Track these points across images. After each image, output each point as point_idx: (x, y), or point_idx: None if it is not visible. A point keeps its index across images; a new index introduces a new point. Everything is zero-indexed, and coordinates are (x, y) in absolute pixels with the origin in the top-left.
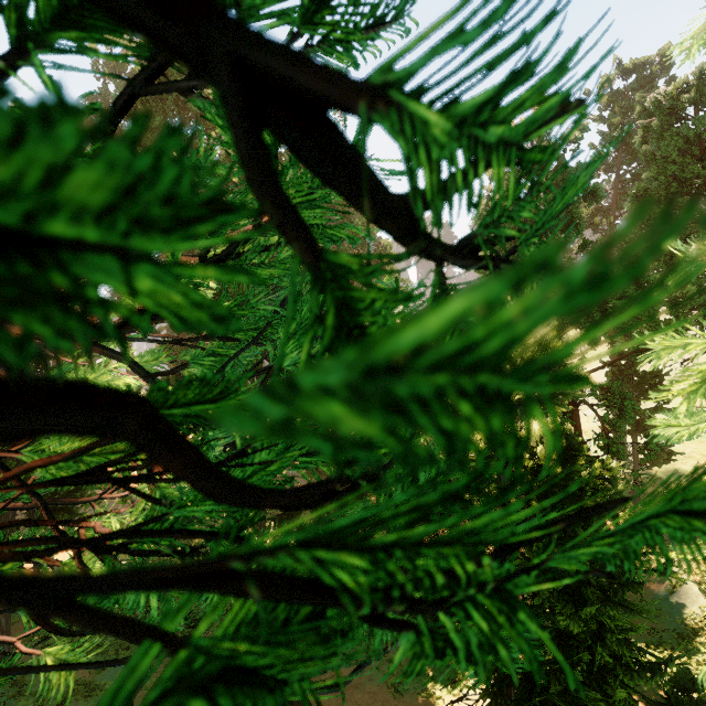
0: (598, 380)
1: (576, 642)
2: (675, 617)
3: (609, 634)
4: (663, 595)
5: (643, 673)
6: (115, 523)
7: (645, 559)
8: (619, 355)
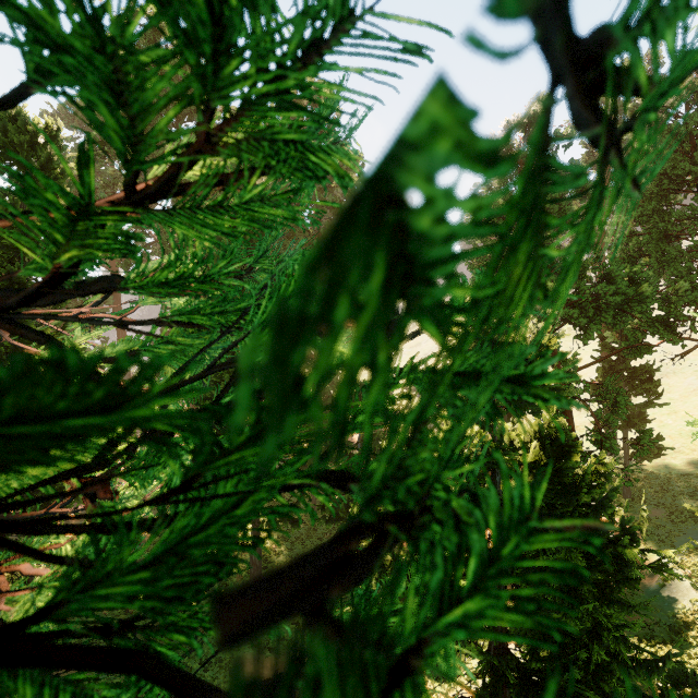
0: (588, 375)
1: (572, 640)
2: (666, 610)
3: (606, 632)
4: (654, 588)
5: (641, 672)
6: (67, 546)
7: (642, 556)
8: (610, 351)
